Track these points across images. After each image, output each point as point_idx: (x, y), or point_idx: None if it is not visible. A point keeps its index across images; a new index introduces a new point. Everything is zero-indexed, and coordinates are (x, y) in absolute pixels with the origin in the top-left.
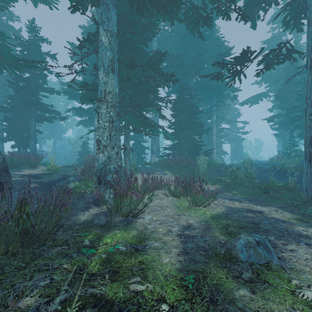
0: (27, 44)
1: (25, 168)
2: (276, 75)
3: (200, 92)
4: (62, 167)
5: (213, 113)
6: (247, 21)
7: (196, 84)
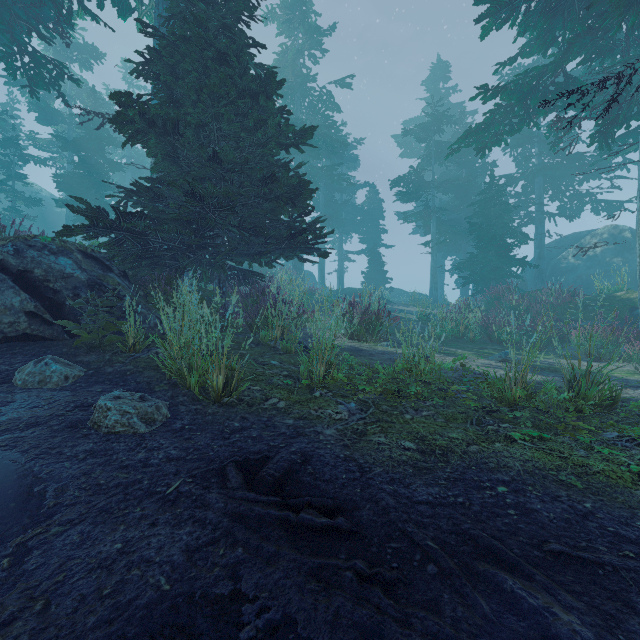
0: None
1: None
2: None
3: None
4: None
5: None
6: None
7: None
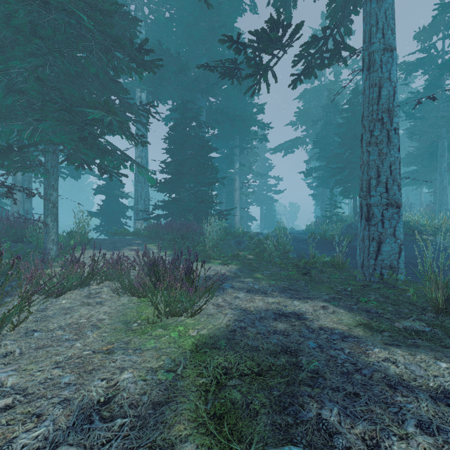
0: None
1: None
2: (314, 116)
3: (215, 124)
4: None
5: (236, 159)
6: (279, 7)
7: (209, 108)
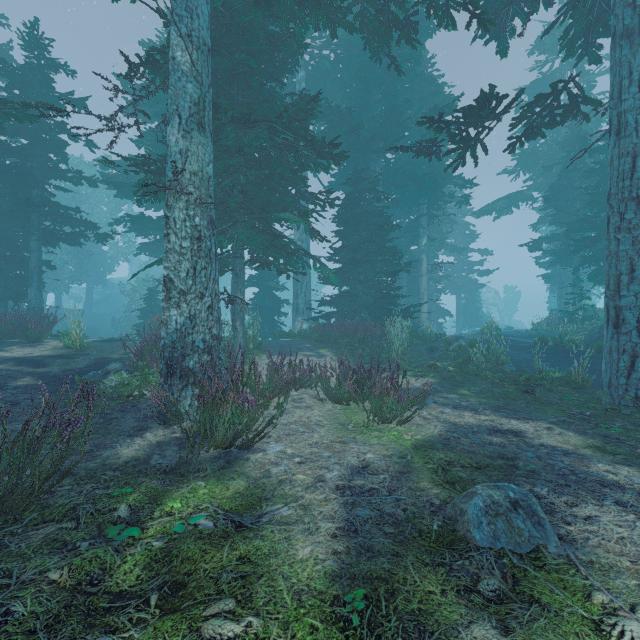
0: (21, 74)
1: (15, 345)
2: (546, 156)
3: (394, 188)
4: (98, 343)
5: (422, 232)
6: (489, 40)
7: (386, 170)
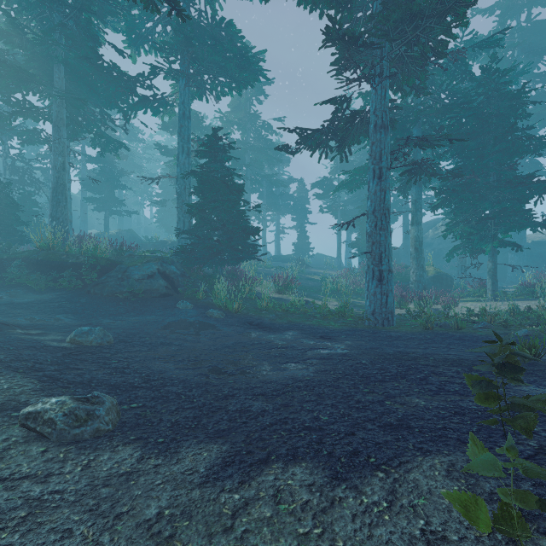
0: None
1: None
2: None
3: None
4: None
5: None
6: None
7: None
